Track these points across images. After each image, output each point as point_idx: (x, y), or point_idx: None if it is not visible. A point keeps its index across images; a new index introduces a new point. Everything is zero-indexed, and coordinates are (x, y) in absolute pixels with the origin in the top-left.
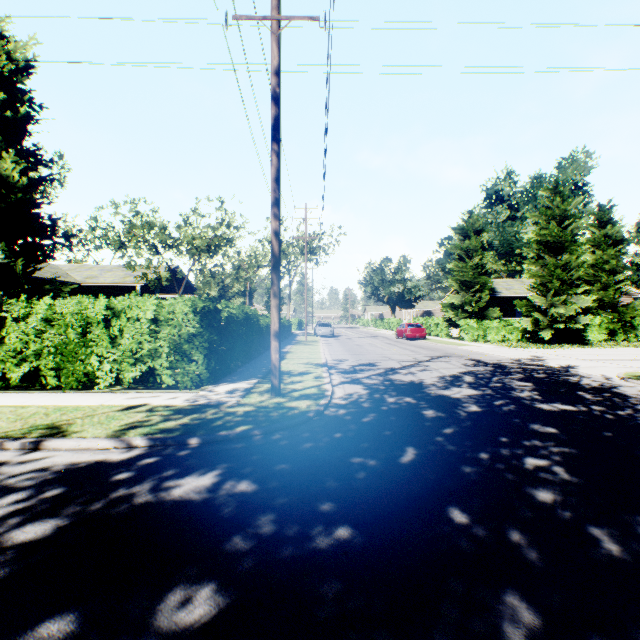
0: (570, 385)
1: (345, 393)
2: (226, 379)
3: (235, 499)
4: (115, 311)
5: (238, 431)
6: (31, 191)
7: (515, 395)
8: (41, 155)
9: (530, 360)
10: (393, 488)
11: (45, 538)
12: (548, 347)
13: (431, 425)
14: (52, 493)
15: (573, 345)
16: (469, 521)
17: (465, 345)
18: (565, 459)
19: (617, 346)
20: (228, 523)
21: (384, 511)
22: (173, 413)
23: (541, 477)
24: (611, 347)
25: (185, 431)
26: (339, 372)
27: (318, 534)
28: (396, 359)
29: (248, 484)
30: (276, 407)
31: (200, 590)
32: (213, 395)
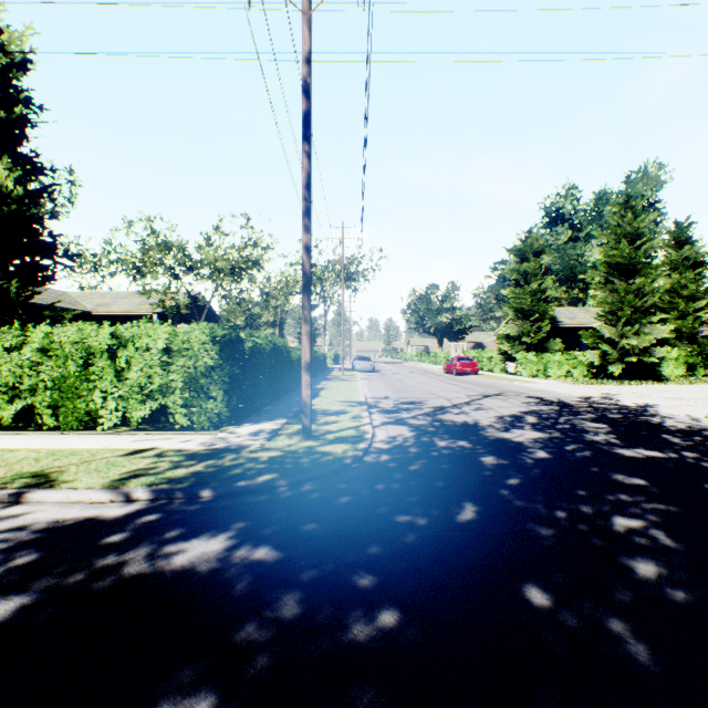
0: (652, 427)
1: (388, 435)
2: (250, 419)
3: (251, 570)
4: (122, 340)
5: (260, 481)
6: (28, 203)
7: (589, 438)
8: (40, 163)
9: (600, 398)
10: (451, 557)
11: (3, 623)
12: (618, 383)
13: (492, 475)
14: (25, 560)
15: (647, 381)
16: (552, 604)
17: (523, 381)
18: (663, 519)
19: (698, 382)
20: (240, 604)
21: (441, 589)
22: (185, 459)
23: (637, 543)
24: (691, 383)
25: (197, 481)
26: (380, 411)
27: (356, 621)
28: (445, 397)
29: (268, 550)
30: (307, 452)
31: (194, 706)
32: (234, 437)
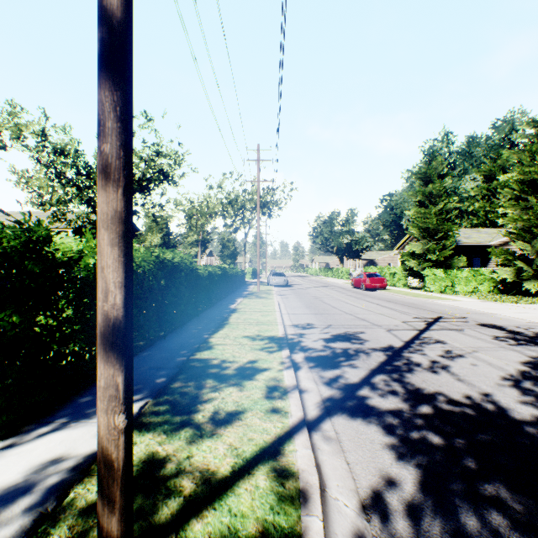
0: None
1: (357, 490)
2: (76, 400)
3: None
4: None
5: None
6: None
7: None
8: None
9: None
10: None
11: None
12: None
13: None
14: None
15: None
16: None
17: (441, 298)
18: None
19: None
20: None
21: None
22: None
23: None
24: None
25: None
26: (310, 360)
27: None
28: (380, 324)
29: None
30: None
31: None
32: None
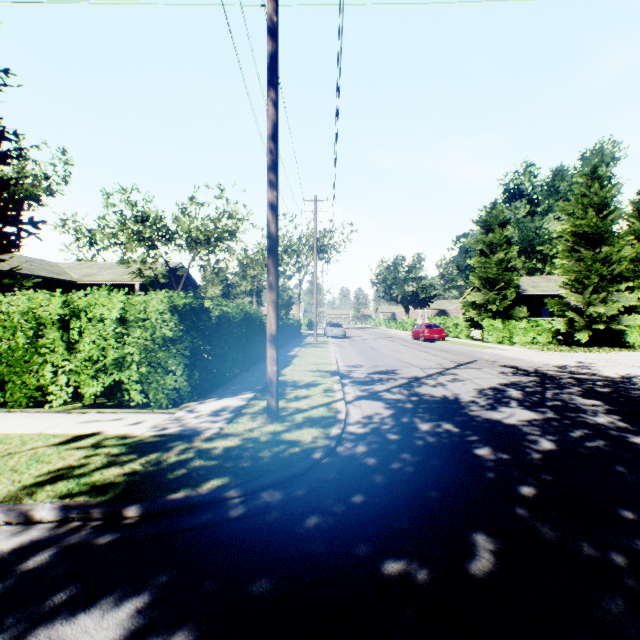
0: None
1: (363, 415)
2: (216, 392)
3: None
4: (74, 309)
5: (204, 491)
6: None
7: (590, 421)
8: (2, 126)
9: (577, 367)
10: None
11: None
12: (586, 350)
13: (497, 479)
14: None
15: (614, 348)
16: None
17: (491, 348)
18: None
19: None
20: None
21: None
22: (125, 451)
23: None
24: None
25: (125, 490)
26: (353, 382)
27: None
28: (418, 365)
29: None
30: (270, 441)
31: None
32: (191, 418)
